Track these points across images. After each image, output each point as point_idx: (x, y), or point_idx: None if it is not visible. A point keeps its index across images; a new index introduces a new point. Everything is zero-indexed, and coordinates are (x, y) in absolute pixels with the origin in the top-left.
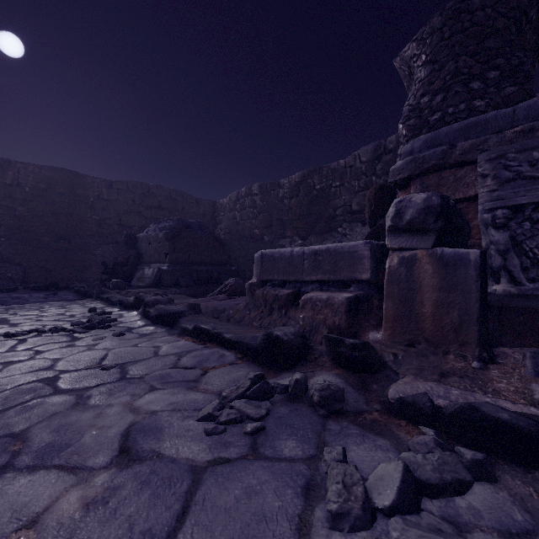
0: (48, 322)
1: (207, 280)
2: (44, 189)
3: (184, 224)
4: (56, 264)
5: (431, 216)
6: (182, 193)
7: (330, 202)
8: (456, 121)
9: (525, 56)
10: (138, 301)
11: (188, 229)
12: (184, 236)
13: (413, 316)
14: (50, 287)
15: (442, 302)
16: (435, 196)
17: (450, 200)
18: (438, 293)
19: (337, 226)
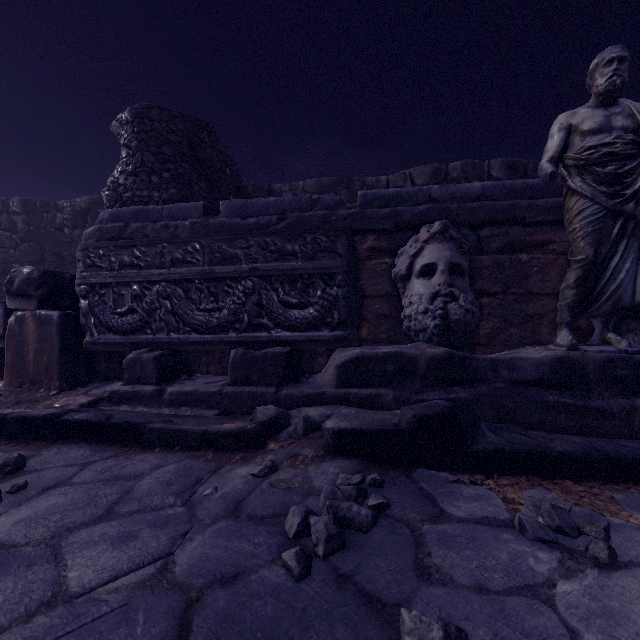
0: None
1: None
2: None
3: None
4: None
5: (33, 286)
6: None
7: None
8: (141, 203)
9: (192, 168)
10: None
11: None
12: None
13: (23, 363)
14: None
15: (40, 351)
16: (37, 271)
17: (70, 273)
18: (37, 344)
19: None
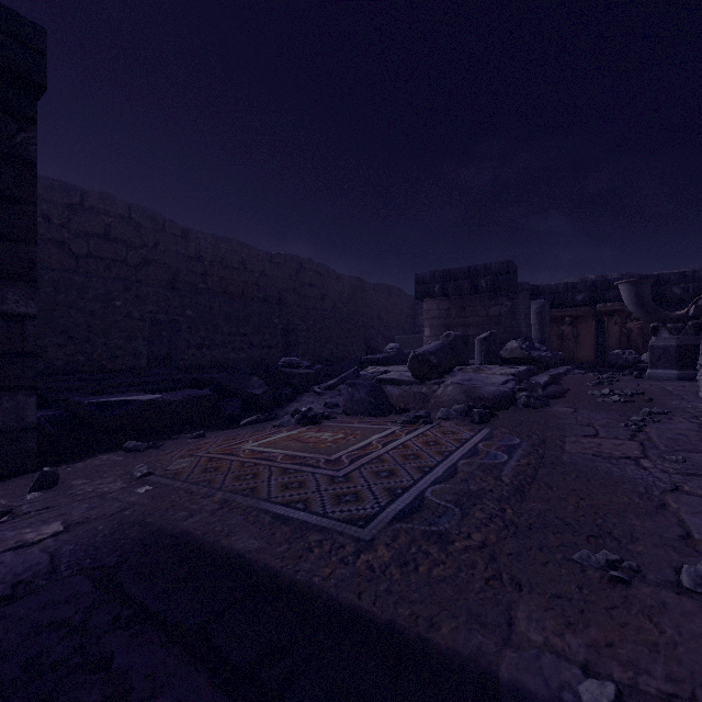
0: None
1: None
2: (351, 294)
3: None
4: None
5: None
6: (403, 291)
7: None
8: None
9: None
10: None
11: None
12: None
13: None
14: None
15: None
16: None
17: None
18: None
19: None
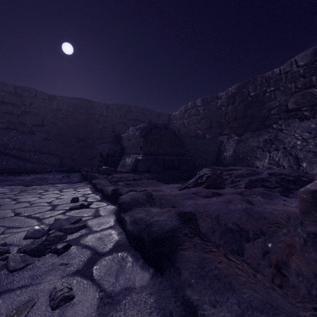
0: (16, 222)
1: (170, 167)
2: (72, 111)
3: (153, 125)
4: (78, 155)
5: None
6: (149, 109)
7: (264, 104)
8: None
9: None
10: (115, 194)
11: (156, 128)
12: (153, 133)
13: None
14: (70, 170)
15: None
16: None
17: None
18: None
19: (272, 123)
